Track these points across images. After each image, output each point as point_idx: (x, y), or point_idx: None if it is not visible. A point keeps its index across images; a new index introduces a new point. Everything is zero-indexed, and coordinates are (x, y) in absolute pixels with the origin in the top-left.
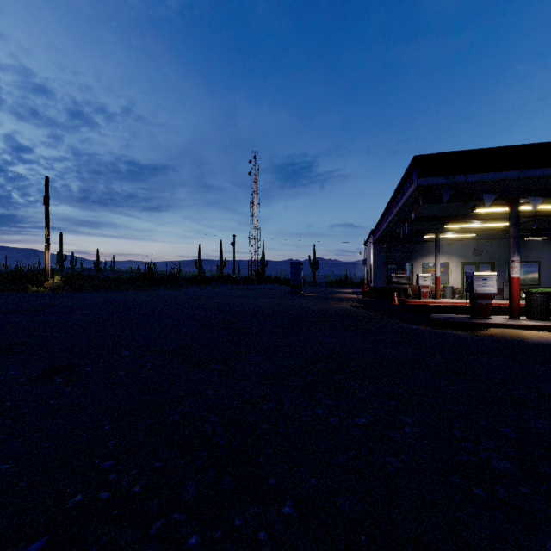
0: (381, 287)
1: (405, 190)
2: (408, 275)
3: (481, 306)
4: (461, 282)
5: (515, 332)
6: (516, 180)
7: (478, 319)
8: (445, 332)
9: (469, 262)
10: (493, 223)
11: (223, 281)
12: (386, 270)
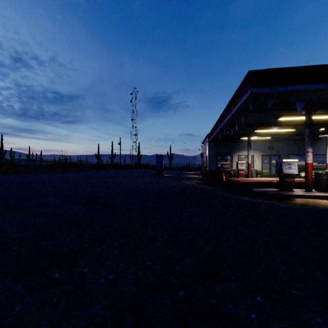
0: (213, 170)
1: (238, 100)
2: (229, 163)
3: (287, 182)
4: (261, 167)
5: (314, 201)
6: (321, 91)
7: (286, 192)
8: (270, 203)
9: (266, 154)
10: (284, 129)
11: (113, 167)
12: (216, 160)
